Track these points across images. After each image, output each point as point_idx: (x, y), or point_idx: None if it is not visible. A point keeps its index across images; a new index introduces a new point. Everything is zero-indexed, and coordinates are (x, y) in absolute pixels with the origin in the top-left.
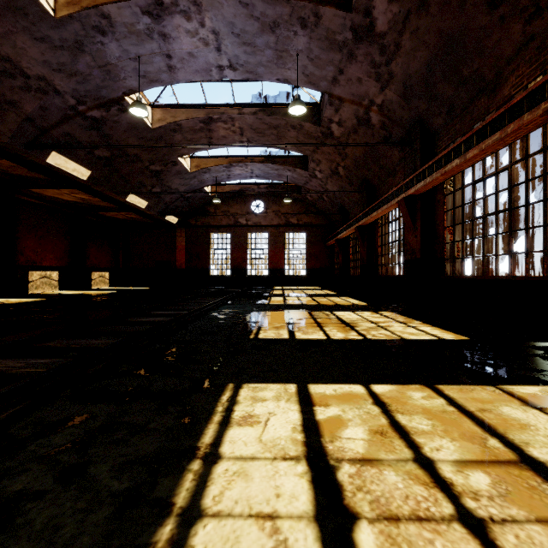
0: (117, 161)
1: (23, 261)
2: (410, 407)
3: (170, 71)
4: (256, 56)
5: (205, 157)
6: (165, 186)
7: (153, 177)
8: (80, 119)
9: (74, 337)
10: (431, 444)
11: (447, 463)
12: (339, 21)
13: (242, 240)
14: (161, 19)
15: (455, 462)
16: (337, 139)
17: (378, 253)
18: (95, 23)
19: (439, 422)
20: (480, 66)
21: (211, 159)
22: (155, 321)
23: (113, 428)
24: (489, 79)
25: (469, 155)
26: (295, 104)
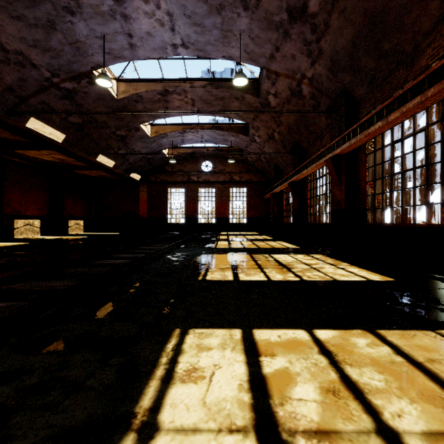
0: (88, 127)
1: (9, 211)
2: (357, 356)
3: (132, 48)
4: (205, 36)
5: (162, 124)
6: (129, 148)
7: (119, 141)
8: (54, 90)
9: (40, 279)
10: (390, 408)
11: (415, 437)
12: (276, 3)
13: (194, 194)
14: (122, 1)
15: (424, 435)
16: (273, 108)
17: (307, 205)
18: (65, 4)
19: (391, 376)
20: (400, 40)
21: (167, 126)
22: (115, 263)
23: (47, 386)
24: (407, 52)
25: (391, 118)
26: (238, 76)
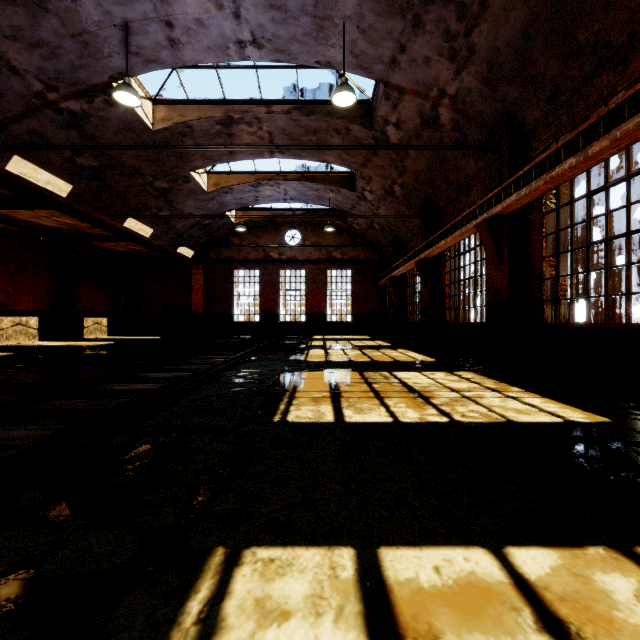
0: (109, 173)
1: None
2: None
3: (173, 47)
4: (288, 27)
5: (226, 172)
6: (176, 209)
7: (159, 197)
8: (51, 112)
9: None
10: None
11: None
12: None
13: (274, 278)
14: None
15: None
16: (394, 147)
17: (445, 294)
18: None
19: None
20: (605, 25)
21: (233, 176)
22: (137, 390)
23: None
24: (617, 44)
25: (593, 149)
26: (341, 90)
